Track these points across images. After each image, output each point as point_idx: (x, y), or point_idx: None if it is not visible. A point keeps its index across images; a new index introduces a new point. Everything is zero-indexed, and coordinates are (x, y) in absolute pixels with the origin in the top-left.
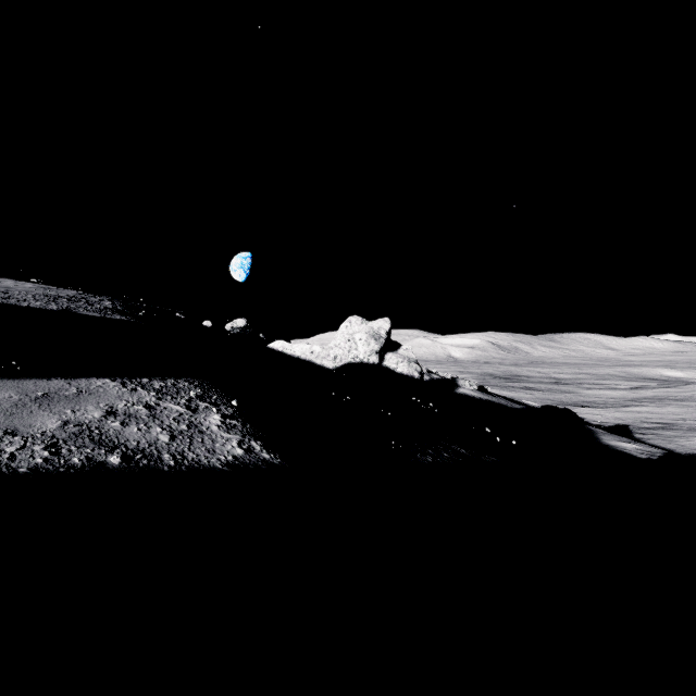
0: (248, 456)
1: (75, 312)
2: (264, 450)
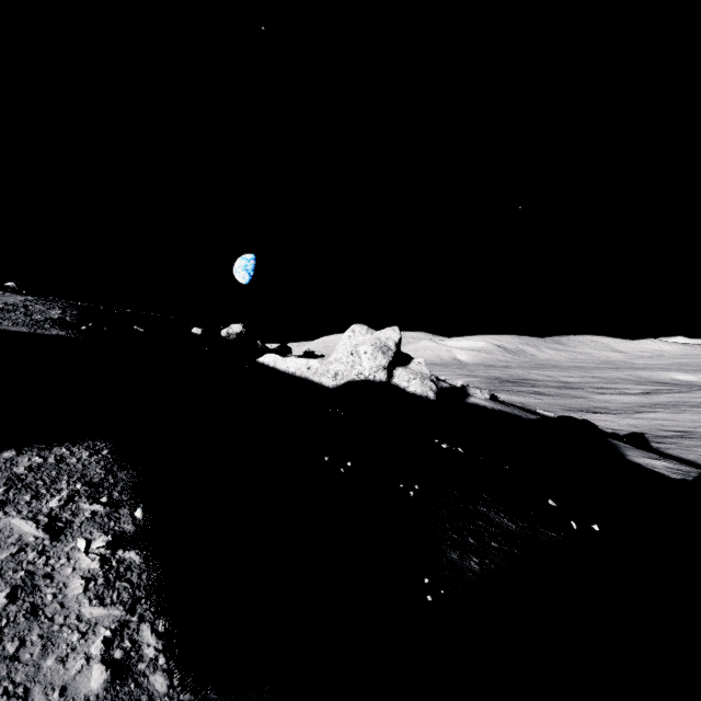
0: (111, 697)
1: None
2: (163, 657)
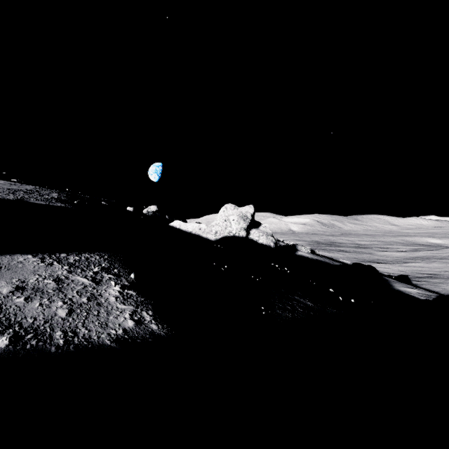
0: (137, 328)
1: (26, 201)
2: (153, 321)
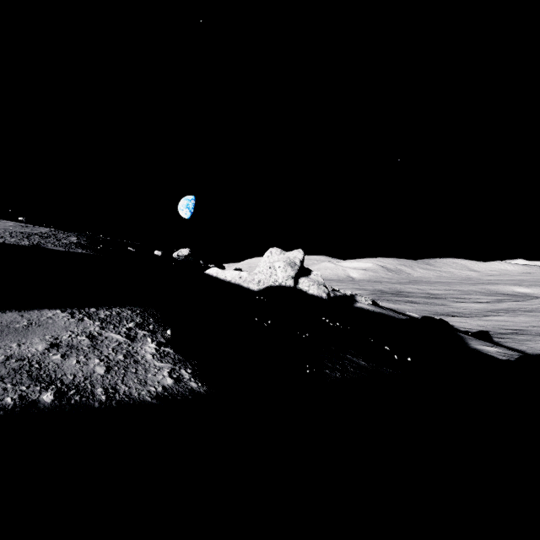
0: (177, 386)
1: (43, 247)
2: (192, 379)
